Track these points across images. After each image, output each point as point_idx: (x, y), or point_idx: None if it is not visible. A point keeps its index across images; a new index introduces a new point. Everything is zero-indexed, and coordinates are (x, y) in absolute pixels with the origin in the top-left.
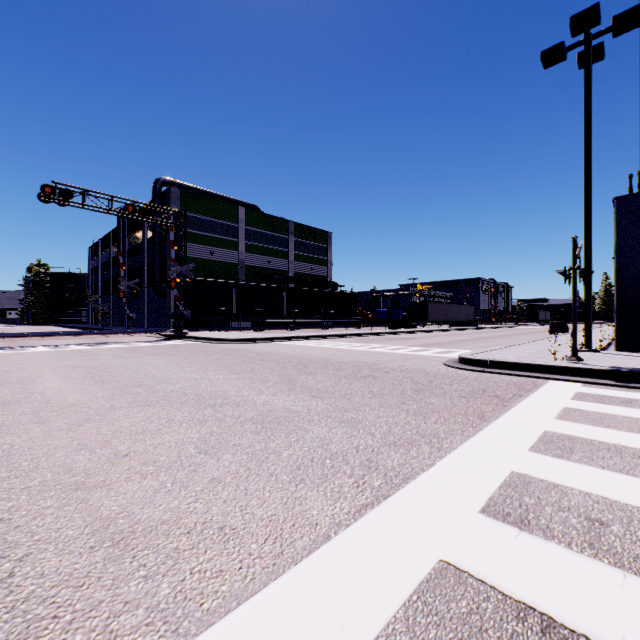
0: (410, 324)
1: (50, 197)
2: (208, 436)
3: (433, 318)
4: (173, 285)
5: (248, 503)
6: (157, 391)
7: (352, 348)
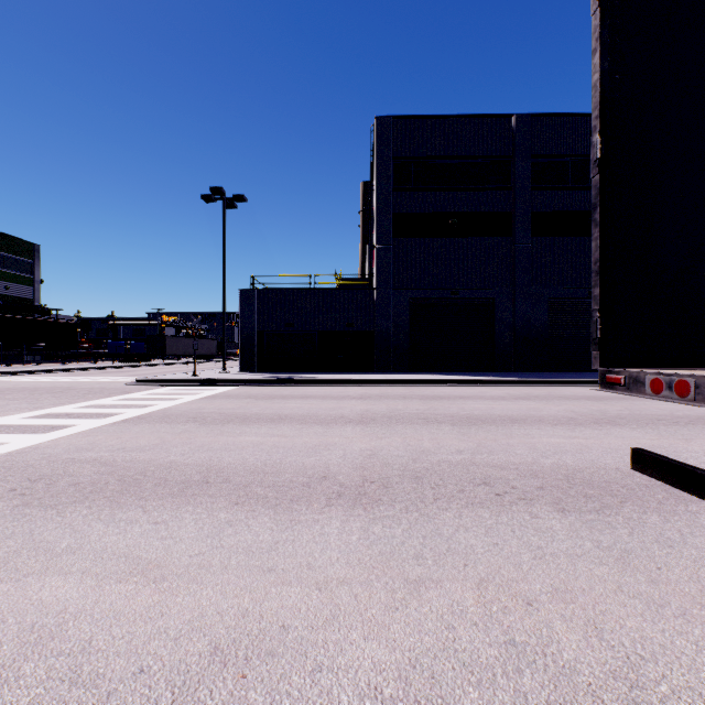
0: (144, 358)
1: None
2: None
3: (172, 352)
4: None
5: None
6: None
7: (57, 380)
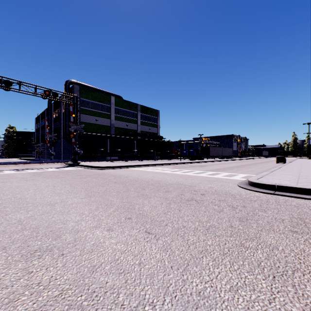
0: (200, 157)
1: None
2: None
3: (212, 154)
4: (72, 136)
5: None
6: (2, 222)
7: (173, 172)
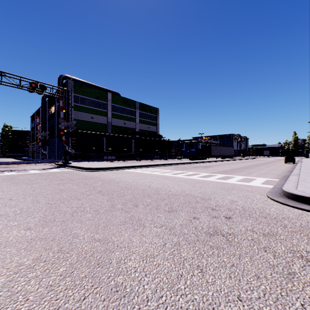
0: (202, 157)
1: None
2: None
3: (214, 154)
4: (62, 133)
5: None
6: None
7: (175, 175)
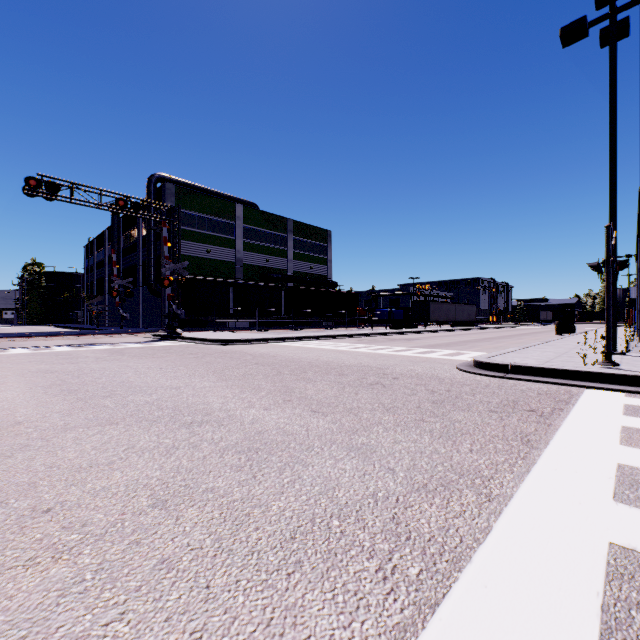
0: (411, 324)
1: (35, 190)
2: (173, 474)
3: (435, 318)
4: (166, 283)
5: (206, 622)
6: (128, 404)
7: (354, 350)
